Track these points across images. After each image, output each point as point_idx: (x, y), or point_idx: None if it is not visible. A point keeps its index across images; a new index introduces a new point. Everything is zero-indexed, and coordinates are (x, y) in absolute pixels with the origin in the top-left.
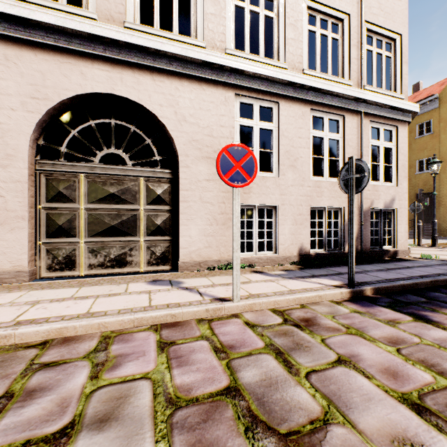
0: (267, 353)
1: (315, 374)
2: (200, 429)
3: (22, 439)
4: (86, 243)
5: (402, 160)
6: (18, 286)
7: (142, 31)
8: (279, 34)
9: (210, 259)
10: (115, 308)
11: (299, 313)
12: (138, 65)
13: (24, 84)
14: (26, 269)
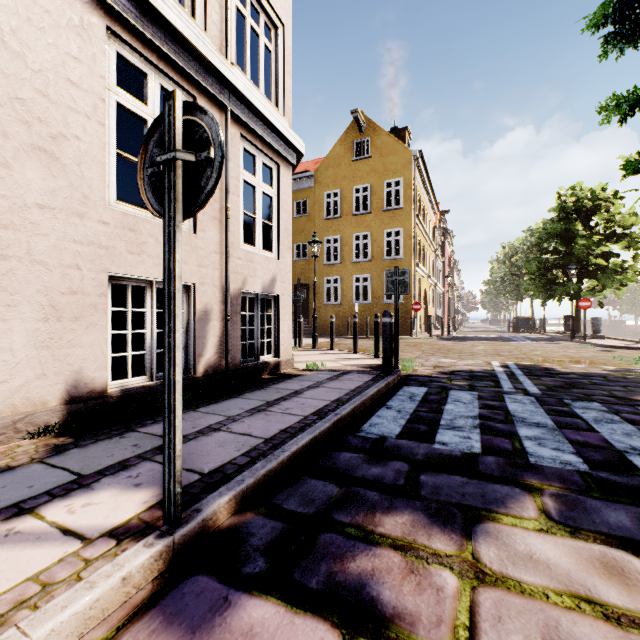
0: None
1: None
2: None
3: None
4: None
5: (286, 221)
6: None
7: None
8: None
9: None
10: None
11: None
12: None
13: None
14: None
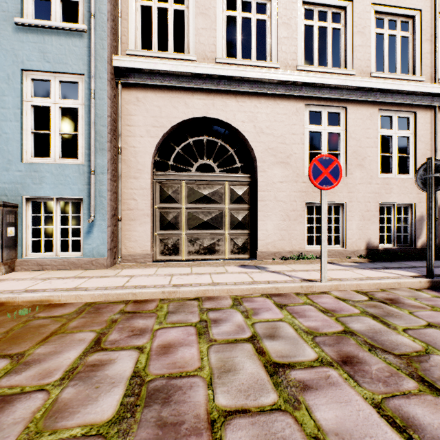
0: (364, 316)
1: (410, 330)
2: (336, 346)
3: (232, 338)
4: (186, 234)
5: None
6: (147, 265)
7: (228, 63)
8: (346, 43)
9: (283, 250)
10: (230, 281)
11: (381, 295)
12: (226, 91)
13: (148, 117)
14: (150, 253)
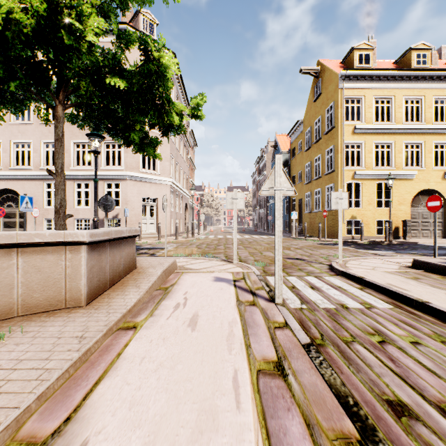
0: None
1: None
2: None
3: None
4: (3, 230)
5: (124, 196)
6: None
7: (14, 169)
8: None
9: None
10: None
11: None
12: (13, 179)
13: None
14: None
